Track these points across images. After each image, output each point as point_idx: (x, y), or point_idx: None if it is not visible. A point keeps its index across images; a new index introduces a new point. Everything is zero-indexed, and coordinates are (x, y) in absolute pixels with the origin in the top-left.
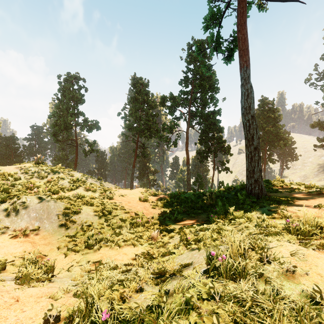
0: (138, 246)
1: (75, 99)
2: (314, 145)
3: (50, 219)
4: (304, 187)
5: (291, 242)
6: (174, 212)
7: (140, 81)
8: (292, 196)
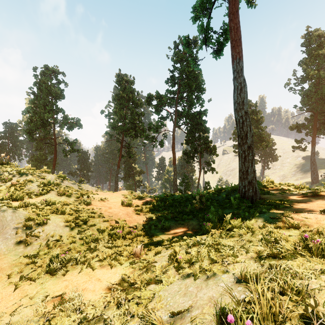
0: (117, 266)
1: (54, 94)
2: (292, 146)
3: (5, 234)
4: (293, 188)
5: (322, 270)
6: (161, 218)
7: (125, 78)
8: (286, 199)
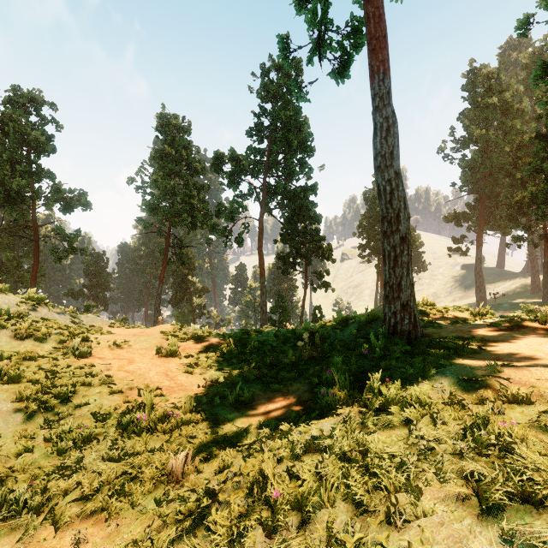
0: (124, 512)
1: (32, 143)
2: (448, 248)
3: None
4: (469, 314)
5: None
6: (236, 380)
7: (175, 122)
8: (467, 335)
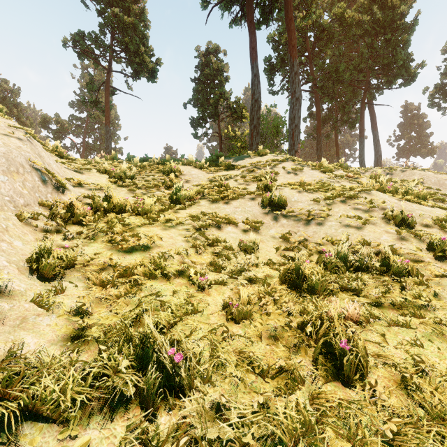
0: None
1: None
2: None
3: None
4: None
5: None
6: None
7: (6, 86)
8: None
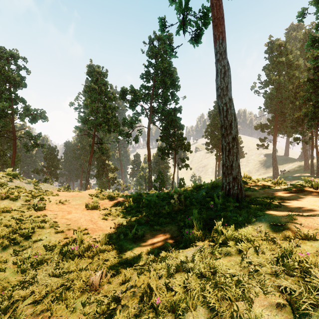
0: (61, 311)
1: (12, 81)
2: (257, 144)
3: None
4: (271, 183)
5: None
6: (133, 223)
7: (97, 69)
8: (272, 195)
